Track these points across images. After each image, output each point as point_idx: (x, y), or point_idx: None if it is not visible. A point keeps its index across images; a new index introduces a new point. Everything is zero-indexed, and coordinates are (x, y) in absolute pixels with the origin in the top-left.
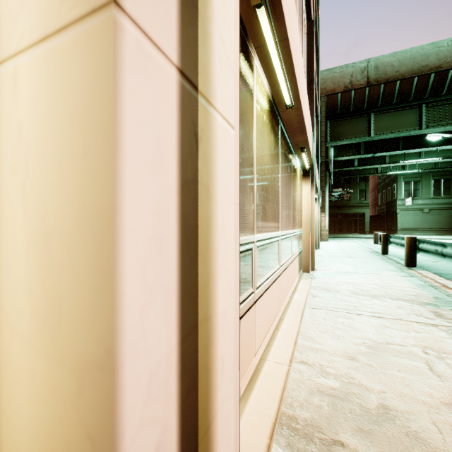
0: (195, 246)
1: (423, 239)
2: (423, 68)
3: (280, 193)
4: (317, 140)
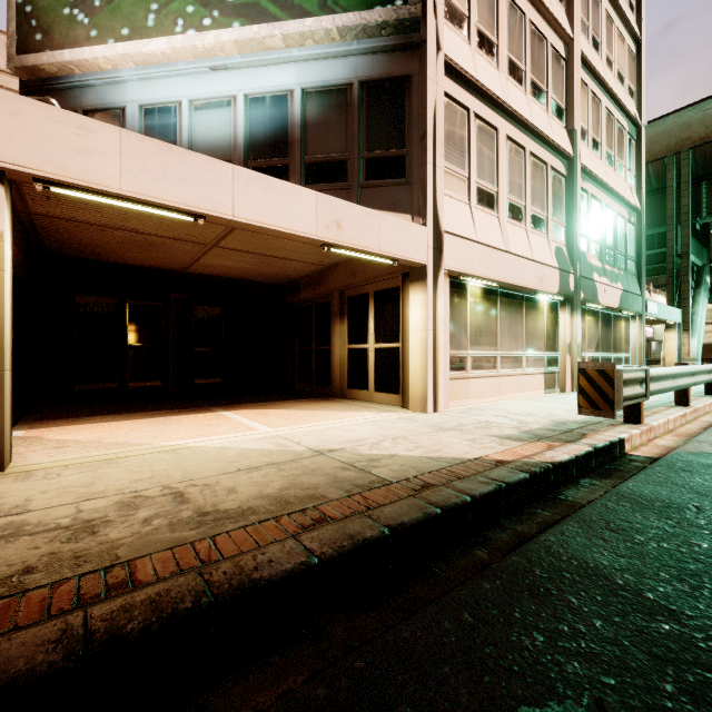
0: (435, 349)
1: None
2: None
3: (498, 331)
4: (638, 238)
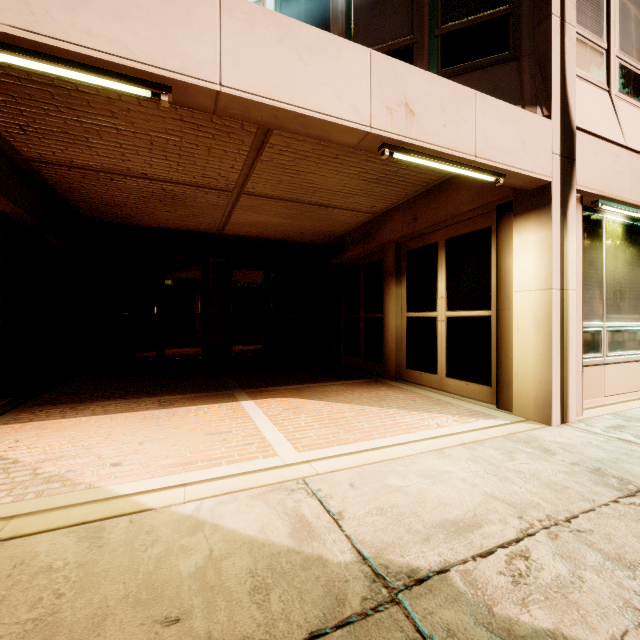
0: (563, 321)
1: None
2: None
3: None
4: None
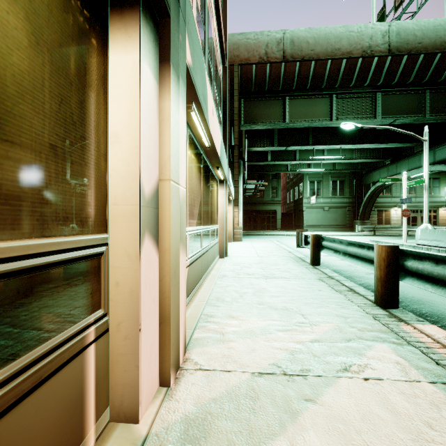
0: None
1: (327, 235)
2: (336, 51)
3: None
4: (224, 95)
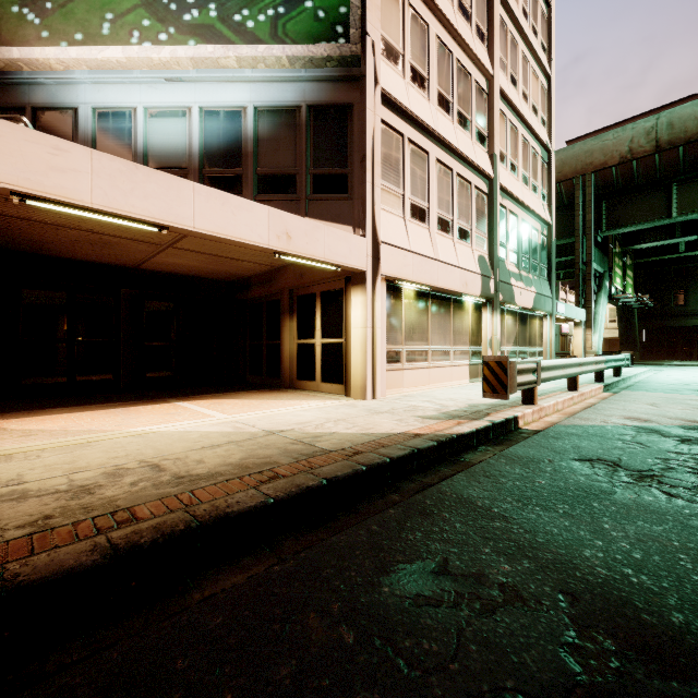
0: (374, 345)
1: None
2: None
3: (429, 328)
4: (549, 248)
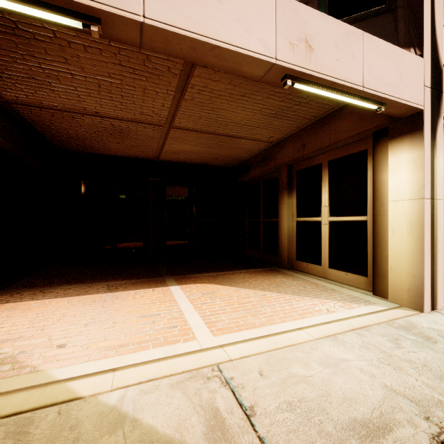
0: (433, 225)
1: None
2: None
3: None
4: None
